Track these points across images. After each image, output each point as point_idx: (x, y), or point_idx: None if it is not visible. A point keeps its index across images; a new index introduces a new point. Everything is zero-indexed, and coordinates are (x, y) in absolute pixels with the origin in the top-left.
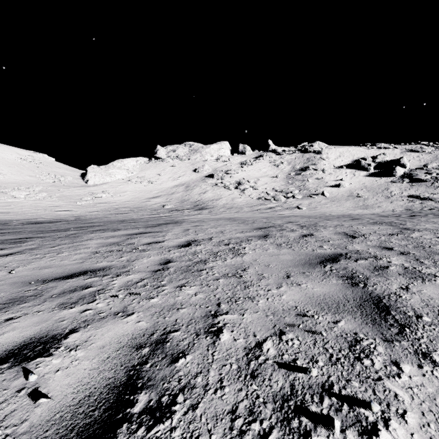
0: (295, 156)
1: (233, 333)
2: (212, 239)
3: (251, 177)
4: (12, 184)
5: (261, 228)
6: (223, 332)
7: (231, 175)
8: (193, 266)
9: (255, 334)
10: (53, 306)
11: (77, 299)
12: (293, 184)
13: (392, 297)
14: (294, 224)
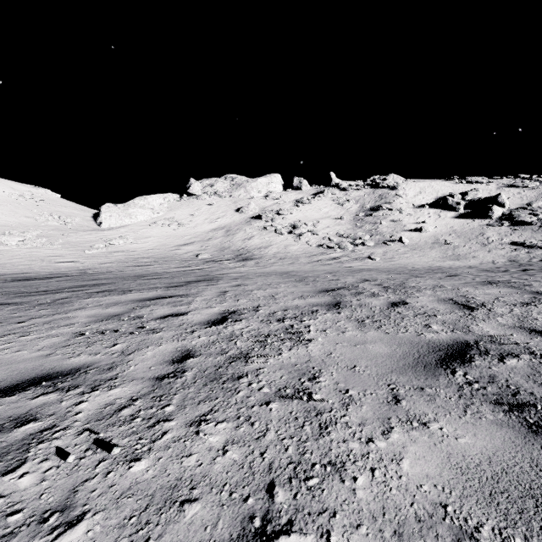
0: (364, 192)
1: None
2: (259, 310)
3: (309, 218)
4: (1, 228)
5: (328, 291)
6: None
7: (284, 216)
8: (227, 367)
9: None
10: None
11: None
12: (362, 228)
13: None
14: (373, 284)
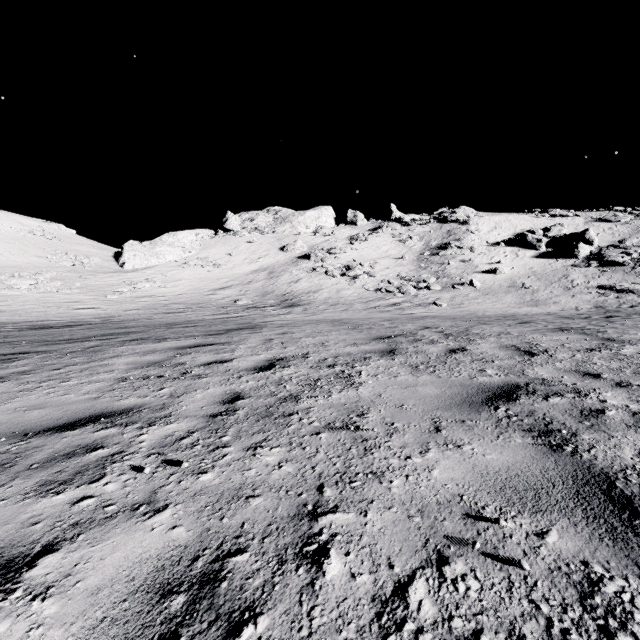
0: (429, 227)
1: (349, 559)
2: (309, 357)
3: (365, 258)
4: (10, 269)
5: (384, 338)
6: (329, 556)
7: (336, 255)
8: (277, 406)
9: (391, 562)
10: (26, 488)
11: (73, 473)
12: (427, 269)
13: (631, 476)
14: (434, 331)
